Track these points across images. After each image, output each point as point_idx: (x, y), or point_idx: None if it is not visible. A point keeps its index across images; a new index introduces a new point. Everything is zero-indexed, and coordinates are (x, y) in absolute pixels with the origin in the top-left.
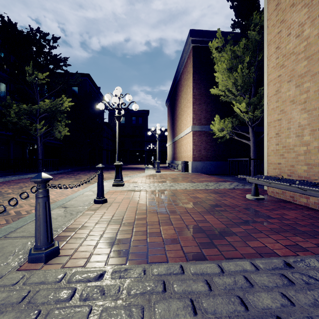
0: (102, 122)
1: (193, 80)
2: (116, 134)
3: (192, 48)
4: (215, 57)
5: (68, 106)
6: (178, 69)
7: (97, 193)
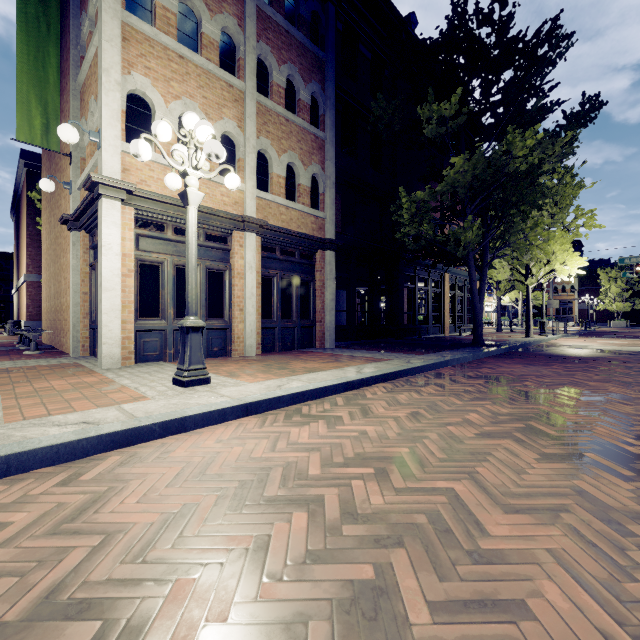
0: None
1: (28, 215)
2: None
3: (27, 173)
4: (40, 207)
5: None
6: (17, 181)
7: None
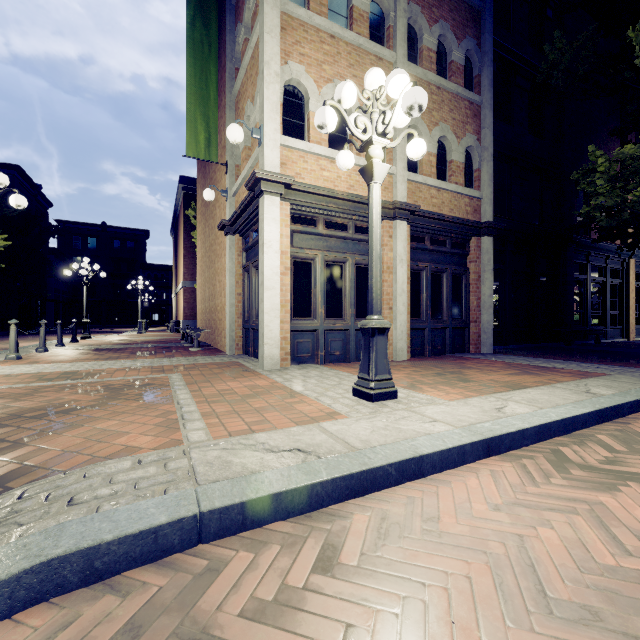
0: (46, 249)
1: (185, 231)
2: (85, 296)
3: (183, 195)
4: (194, 223)
5: (2, 245)
6: (176, 204)
7: (72, 337)
